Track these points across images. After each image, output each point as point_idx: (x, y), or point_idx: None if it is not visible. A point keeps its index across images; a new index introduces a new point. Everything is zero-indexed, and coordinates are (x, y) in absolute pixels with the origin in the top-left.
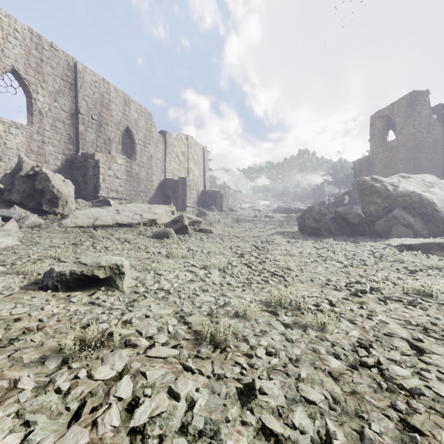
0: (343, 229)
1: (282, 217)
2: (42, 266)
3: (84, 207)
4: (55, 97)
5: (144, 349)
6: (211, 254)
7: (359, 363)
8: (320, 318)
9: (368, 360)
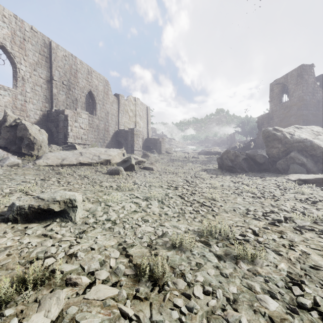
0: (252, 167)
1: (205, 158)
2: (10, 199)
3: (56, 150)
4: (34, 67)
5: (84, 288)
6: (152, 188)
7: (297, 304)
8: (250, 250)
9: (305, 301)
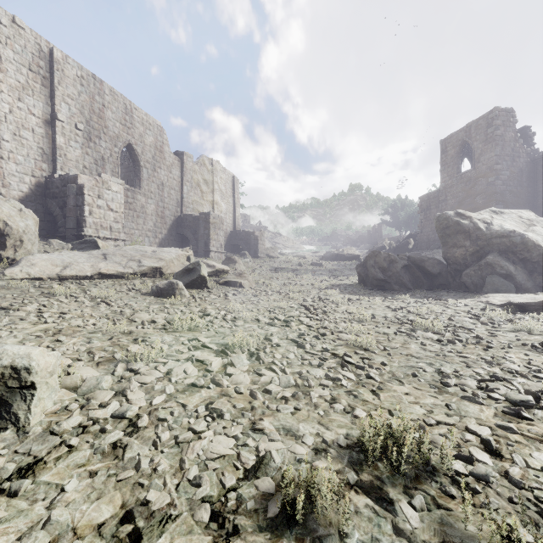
0: (418, 282)
1: (333, 265)
2: None
3: (59, 250)
4: (19, 94)
5: None
6: (238, 323)
7: None
8: (524, 537)
9: None
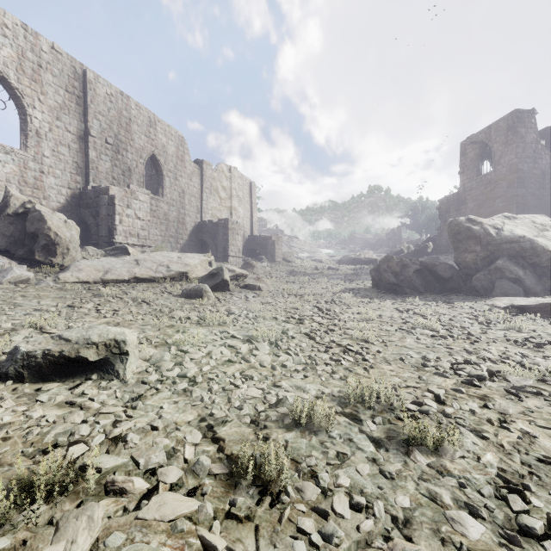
0: (430, 285)
1: (349, 269)
2: (11, 340)
3: (94, 256)
4: (57, 114)
5: (138, 498)
6: (259, 320)
7: (518, 528)
8: (431, 430)
9: (533, 523)
